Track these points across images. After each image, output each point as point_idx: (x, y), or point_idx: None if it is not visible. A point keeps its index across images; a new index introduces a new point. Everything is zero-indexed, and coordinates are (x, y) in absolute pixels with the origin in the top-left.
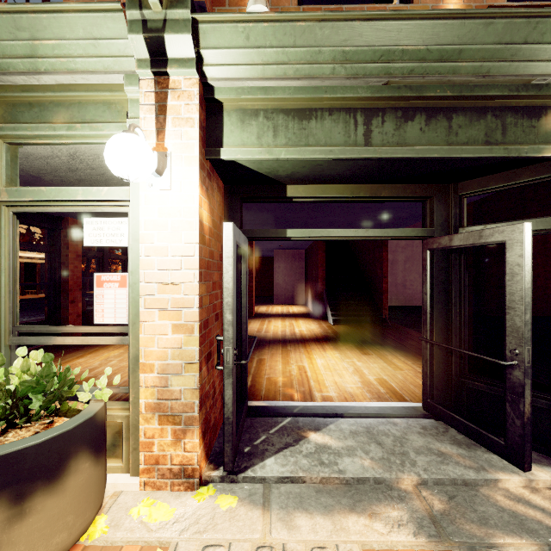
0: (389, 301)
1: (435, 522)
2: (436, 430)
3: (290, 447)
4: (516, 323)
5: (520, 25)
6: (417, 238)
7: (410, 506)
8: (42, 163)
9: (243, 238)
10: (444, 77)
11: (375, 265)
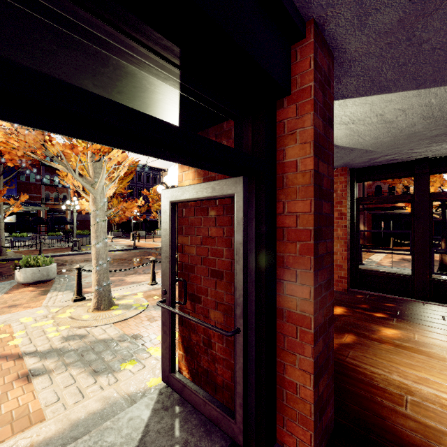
0: None
1: None
2: None
3: (137, 443)
4: None
5: None
6: None
7: None
8: (369, 131)
9: (201, 188)
10: None
11: None
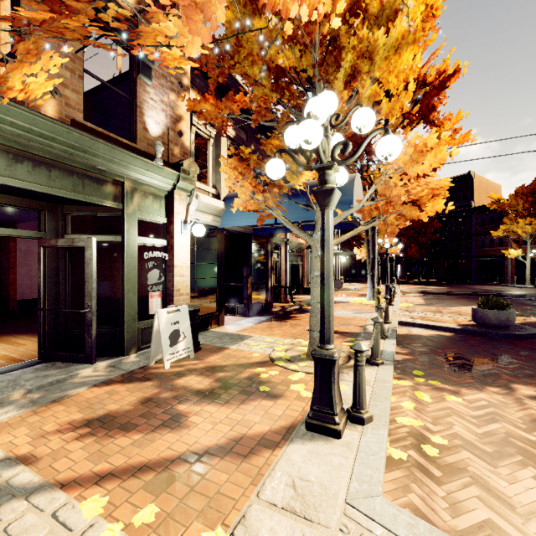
0: (22, 295)
1: (33, 402)
2: (46, 367)
3: None
4: (89, 289)
5: (87, 140)
6: (32, 237)
7: (17, 404)
8: None
9: None
10: (44, 147)
11: (0, 255)
